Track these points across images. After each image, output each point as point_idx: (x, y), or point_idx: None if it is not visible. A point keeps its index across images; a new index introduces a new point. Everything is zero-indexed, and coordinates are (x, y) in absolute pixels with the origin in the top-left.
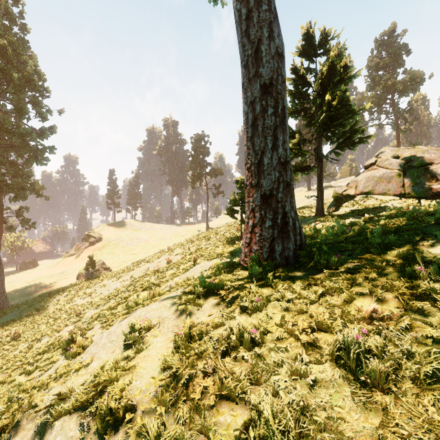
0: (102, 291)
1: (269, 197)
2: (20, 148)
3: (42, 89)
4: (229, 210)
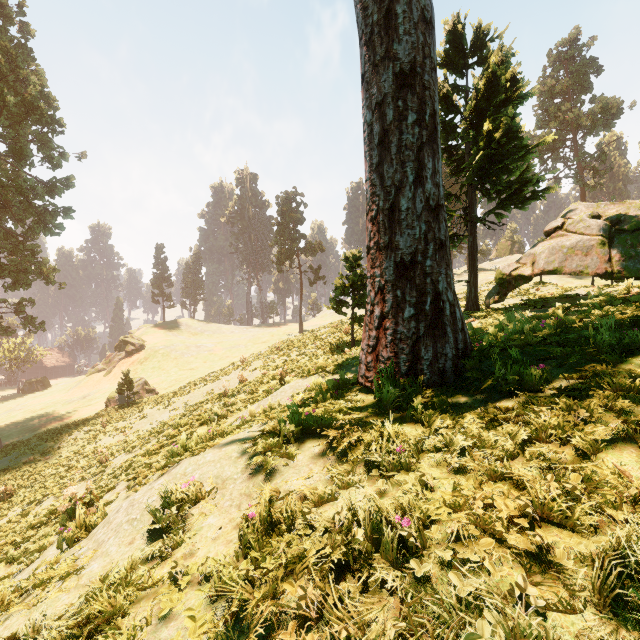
0: (141, 425)
1: (410, 266)
2: (19, 209)
3: (52, 121)
4: (334, 302)
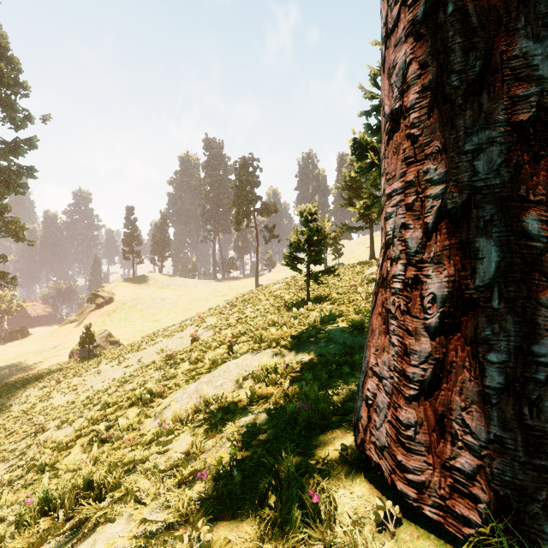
0: (93, 383)
1: None
2: None
3: (15, 84)
4: (289, 258)
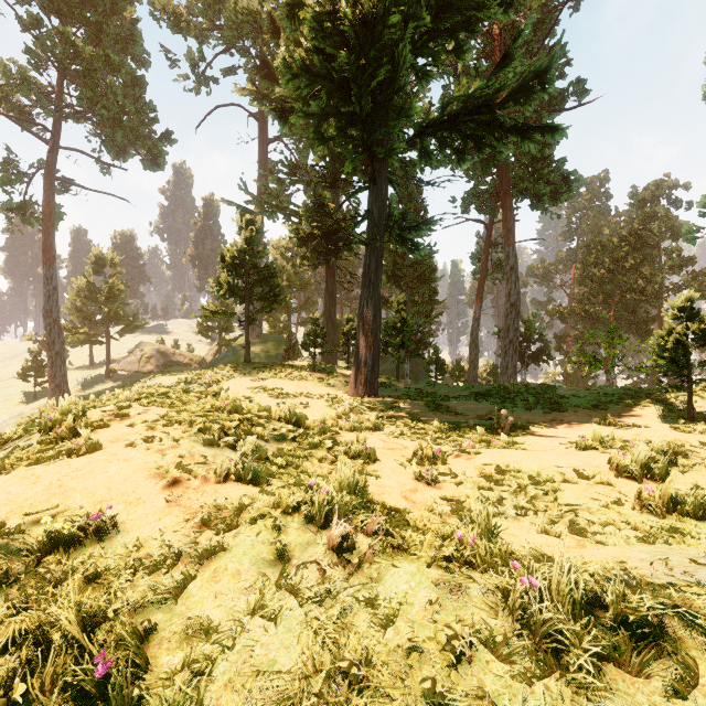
0: None
1: (59, 386)
2: None
3: None
4: (22, 375)
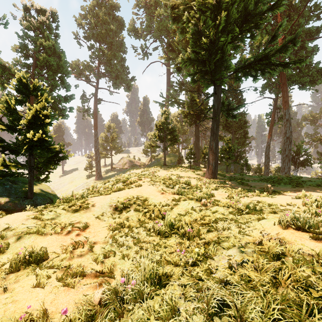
0: None
1: (99, 173)
2: None
3: None
4: (85, 169)
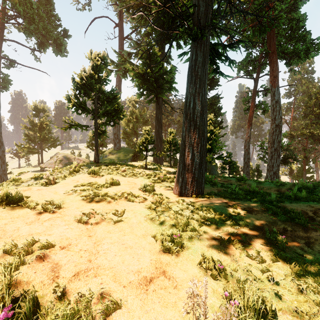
0: None
1: (0, 176)
2: None
3: None
4: None
